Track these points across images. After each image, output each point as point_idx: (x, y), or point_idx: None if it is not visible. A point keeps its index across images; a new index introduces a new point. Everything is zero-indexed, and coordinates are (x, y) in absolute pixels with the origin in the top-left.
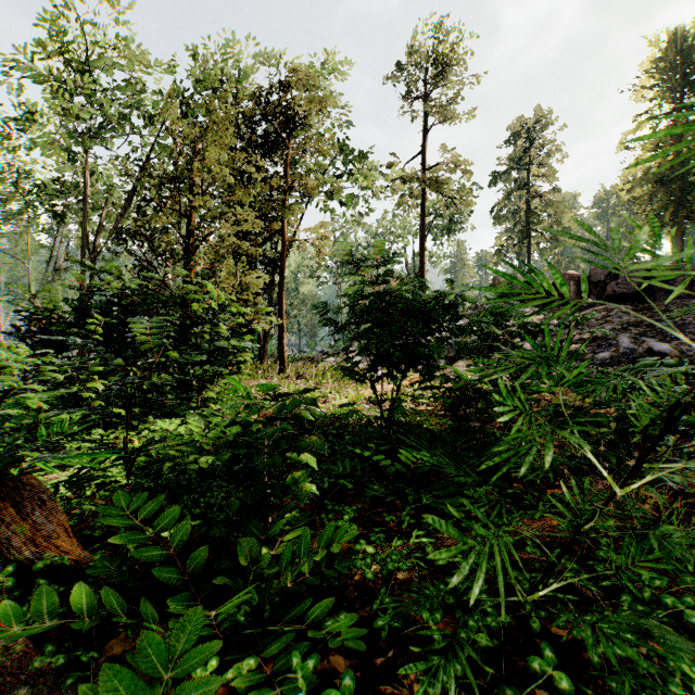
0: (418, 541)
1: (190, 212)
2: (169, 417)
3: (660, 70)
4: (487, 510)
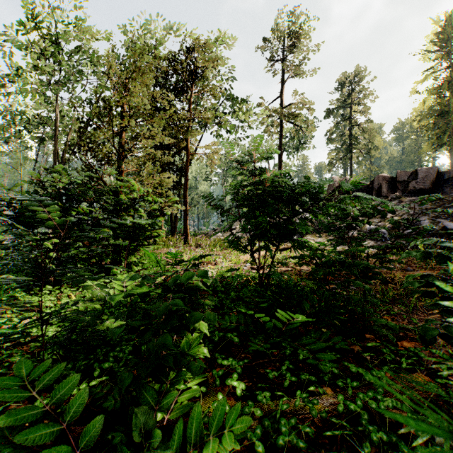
0: (302, 404)
1: (121, 131)
2: (104, 276)
3: (440, 39)
4: (355, 365)
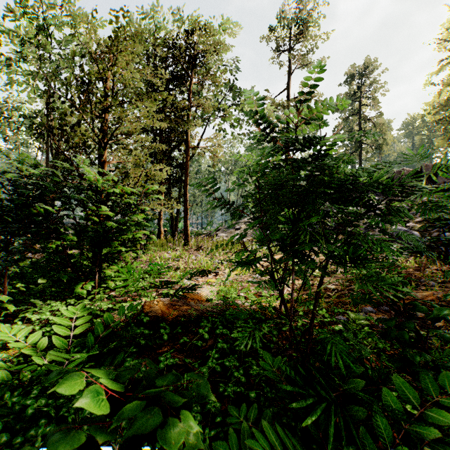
0: None
1: (103, 113)
2: (69, 295)
3: None
4: None
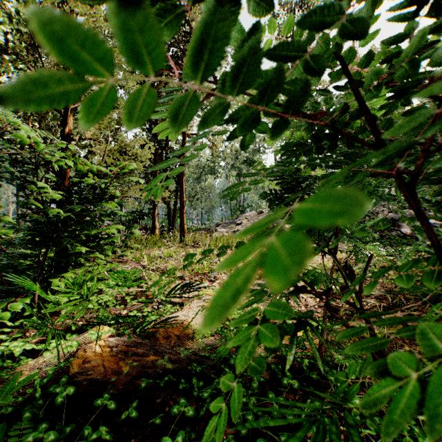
0: None
1: None
2: None
3: None
4: None
